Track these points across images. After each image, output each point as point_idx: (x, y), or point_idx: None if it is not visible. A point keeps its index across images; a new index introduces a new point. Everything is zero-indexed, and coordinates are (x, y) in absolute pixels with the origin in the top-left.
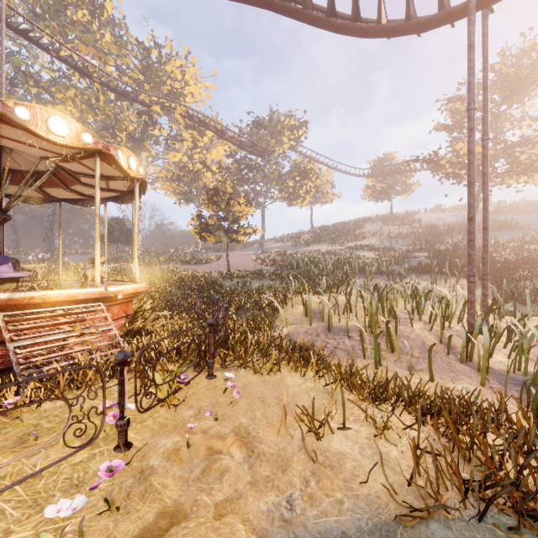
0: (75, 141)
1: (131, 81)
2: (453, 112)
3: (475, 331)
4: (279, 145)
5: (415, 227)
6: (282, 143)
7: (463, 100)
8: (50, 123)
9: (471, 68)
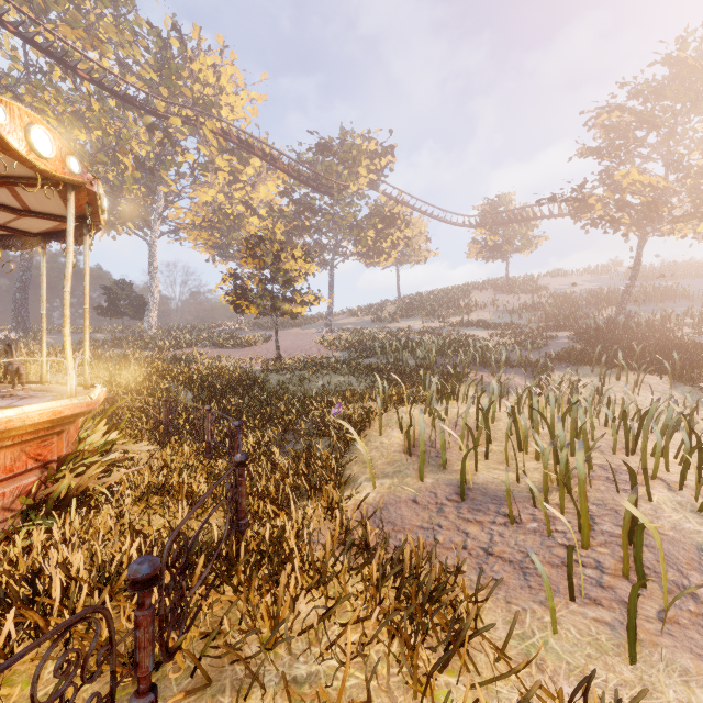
0: None
1: (141, 84)
2: (604, 130)
3: None
4: (354, 179)
5: (541, 296)
6: (357, 176)
7: (624, 109)
8: None
9: None
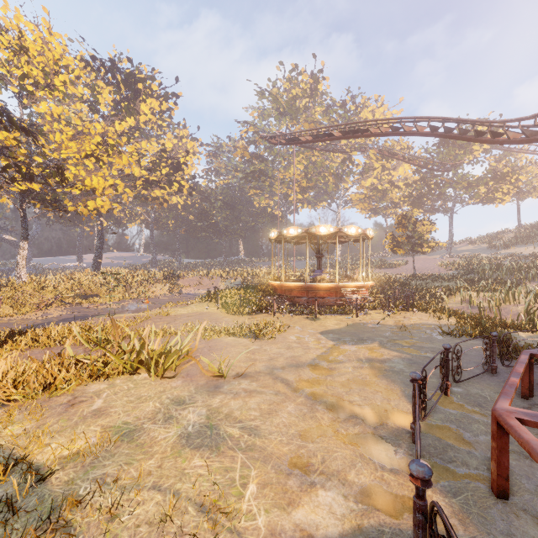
0: (356, 233)
1: None
2: None
3: None
4: (468, 155)
5: None
6: (472, 151)
7: None
8: (351, 230)
9: None
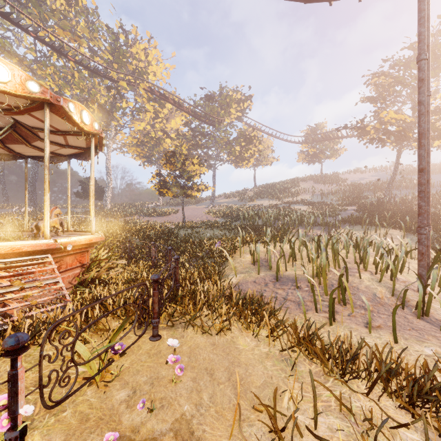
0: (19, 89)
1: (102, 61)
2: (376, 86)
3: (432, 285)
4: (227, 116)
5: (342, 185)
6: (230, 114)
7: (386, 75)
8: None
9: (421, 18)
